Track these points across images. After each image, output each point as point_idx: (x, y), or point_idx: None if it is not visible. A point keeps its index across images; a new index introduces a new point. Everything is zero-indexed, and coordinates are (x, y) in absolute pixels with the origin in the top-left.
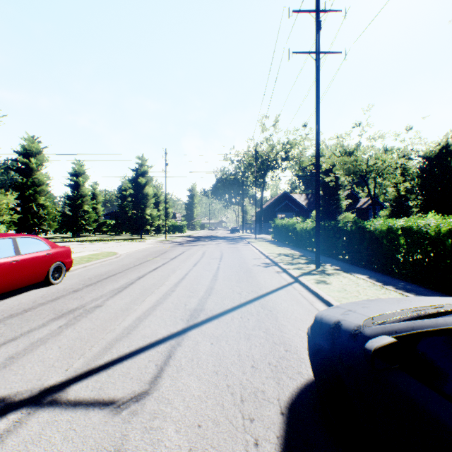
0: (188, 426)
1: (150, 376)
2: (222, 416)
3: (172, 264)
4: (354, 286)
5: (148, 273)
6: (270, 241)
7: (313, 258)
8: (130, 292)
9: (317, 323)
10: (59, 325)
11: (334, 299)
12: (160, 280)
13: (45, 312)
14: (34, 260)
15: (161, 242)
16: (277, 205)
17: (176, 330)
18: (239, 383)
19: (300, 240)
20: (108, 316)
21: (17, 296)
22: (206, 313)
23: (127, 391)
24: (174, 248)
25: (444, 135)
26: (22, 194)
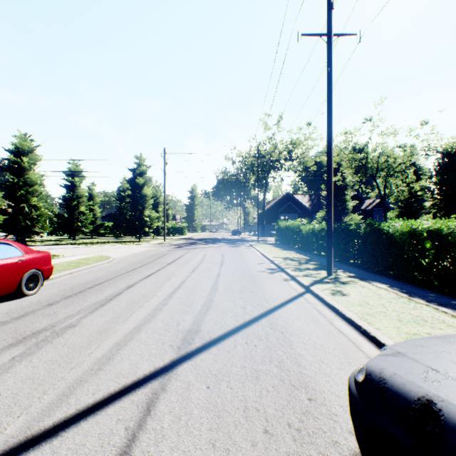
0: None
1: (113, 452)
2: None
3: (168, 270)
4: (376, 298)
5: (140, 281)
6: (273, 243)
7: (322, 262)
8: (114, 306)
9: (374, 385)
10: (13, 355)
11: (358, 317)
12: (152, 289)
13: (2, 335)
14: (2, 269)
15: (159, 245)
16: (280, 206)
17: (163, 364)
18: None
19: (306, 243)
20: (79, 342)
21: None
22: (203, 336)
23: None
24: (172, 251)
25: None
26: (14, 194)
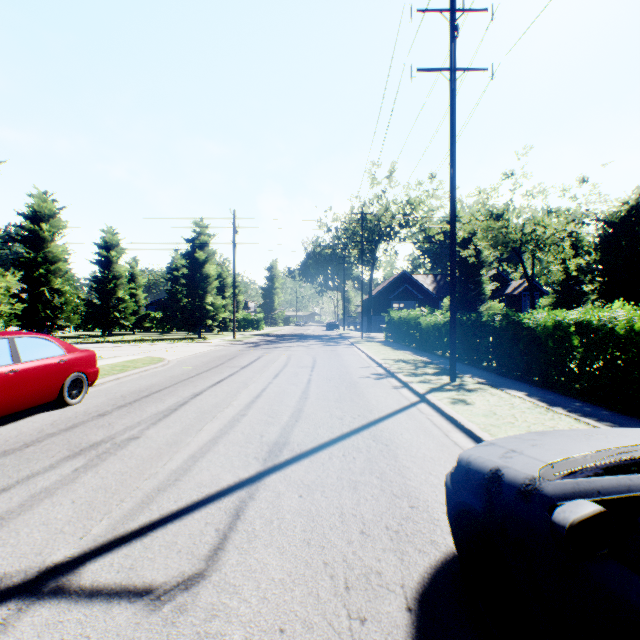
0: (264, 630)
1: (207, 547)
2: (317, 614)
3: (243, 375)
4: (507, 408)
5: (208, 389)
6: (382, 341)
7: (446, 366)
8: (181, 417)
9: (462, 469)
10: (75, 467)
11: (479, 428)
12: (225, 398)
13: (55, 447)
14: (42, 371)
15: (227, 343)
16: (393, 290)
17: (248, 475)
18: (341, 560)
19: (426, 340)
20: (147, 454)
21: (16, 422)
22: (292, 448)
23: (172, 573)
24: (245, 351)
25: (634, 189)
26: (30, 275)
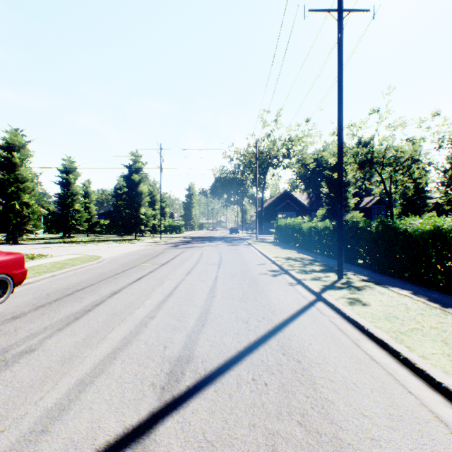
0: None
1: None
2: None
3: (161, 272)
4: (404, 309)
5: (127, 286)
6: (272, 242)
7: (328, 263)
8: (90, 320)
9: None
10: None
11: (391, 338)
12: (140, 297)
13: None
14: None
15: (155, 243)
16: (278, 204)
17: (137, 421)
18: None
19: (308, 242)
20: (30, 378)
21: None
22: (196, 367)
23: None
24: (167, 250)
25: None
26: (4, 191)
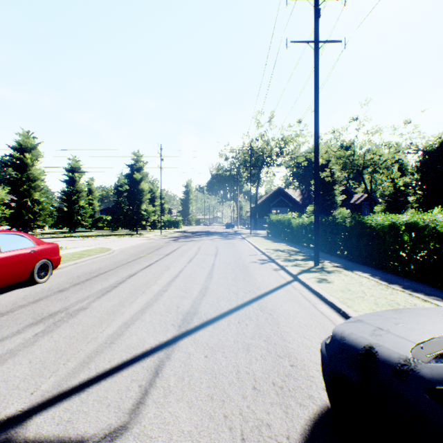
0: None
1: (131, 402)
2: None
3: (166, 261)
4: (357, 285)
5: (140, 271)
6: (265, 236)
7: (311, 254)
8: (119, 292)
9: (337, 342)
10: (35, 332)
11: (339, 301)
12: (152, 278)
13: (23, 316)
14: (17, 258)
15: (156, 238)
16: (272, 200)
17: (166, 339)
18: (238, 413)
19: (296, 236)
20: (91, 321)
21: None
22: (200, 317)
23: (101, 425)
24: (168, 243)
25: None
26: (17, 189)
